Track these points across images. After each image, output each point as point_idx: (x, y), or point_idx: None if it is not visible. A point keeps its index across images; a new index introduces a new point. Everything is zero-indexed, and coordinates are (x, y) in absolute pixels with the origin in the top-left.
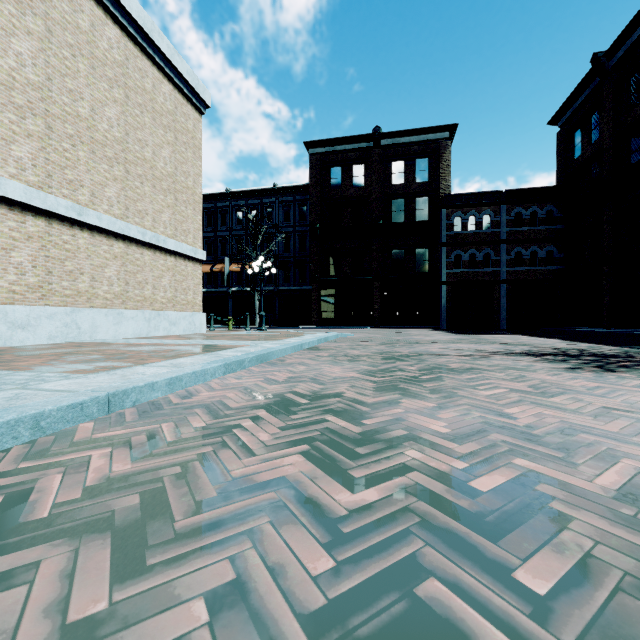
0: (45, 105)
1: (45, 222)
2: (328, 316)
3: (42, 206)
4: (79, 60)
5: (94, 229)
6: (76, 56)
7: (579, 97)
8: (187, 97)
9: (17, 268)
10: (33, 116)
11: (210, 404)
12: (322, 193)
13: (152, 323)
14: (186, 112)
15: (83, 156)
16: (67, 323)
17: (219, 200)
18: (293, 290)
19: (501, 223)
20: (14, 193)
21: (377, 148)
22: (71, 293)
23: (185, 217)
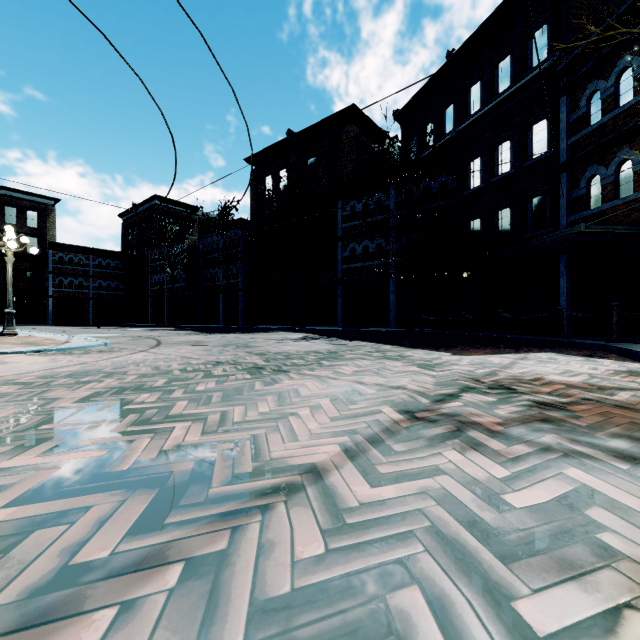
0: None
1: None
2: None
3: None
4: None
5: None
6: None
7: (130, 214)
8: None
9: None
10: None
11: None
12: None
13: None
14: None
15: None
16: None
17: None
18: None
19: (90, 265)
20: None
21: None
22: None
23: None
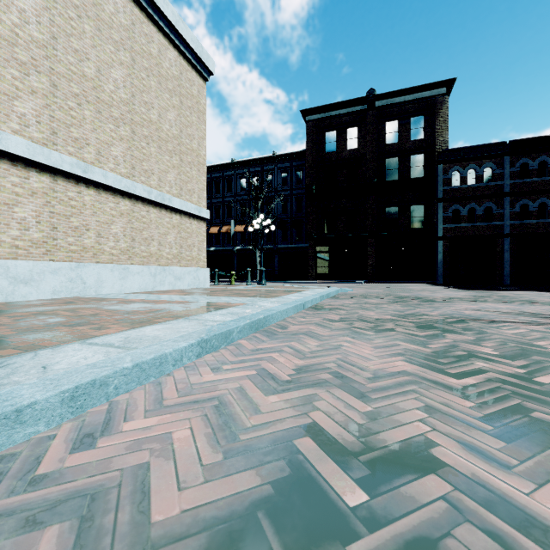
0: (50, 63)
1: (50, 178)
2: (323, 271)
3: (46, 162)
4: (85, 21)
5: (100, 187)
6: (82, 17)
7: None
8: (192, 64)
9: (20, 223)
10: (37, 73)
11: (111, 488)
12: (317, 157)
13: (157, 278)
14: (191, 78)
15: (89, 115)
16: (72, 278)
17: (225, 170)
18: (290, 248)
19: (504, 175)
20: (16, 148)
21: (371, 110)
22: (77, 249)
23: (190, 177)
